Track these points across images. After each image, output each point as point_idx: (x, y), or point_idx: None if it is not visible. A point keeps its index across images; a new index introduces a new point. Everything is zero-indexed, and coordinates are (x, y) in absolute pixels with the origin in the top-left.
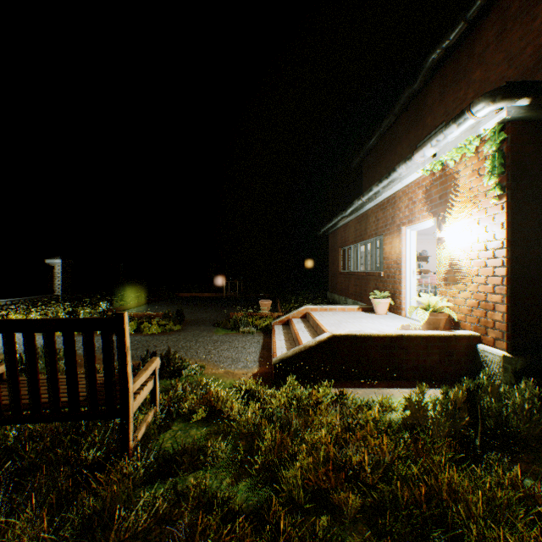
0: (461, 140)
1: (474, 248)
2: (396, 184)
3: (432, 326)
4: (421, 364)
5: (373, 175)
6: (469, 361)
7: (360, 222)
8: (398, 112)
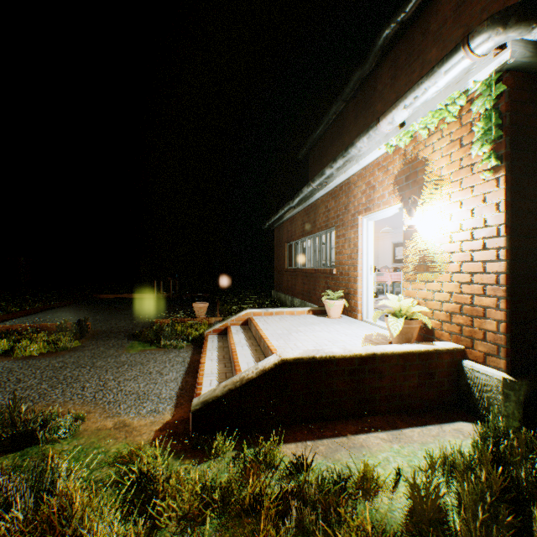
0: (440, 100)
1: (455, 238)
2: (352, 165)
3: (404, 337)
4: (397, 392)
5: (320, 168)
6: (453, 382)
7: (308, 213)
8: (347, 97)
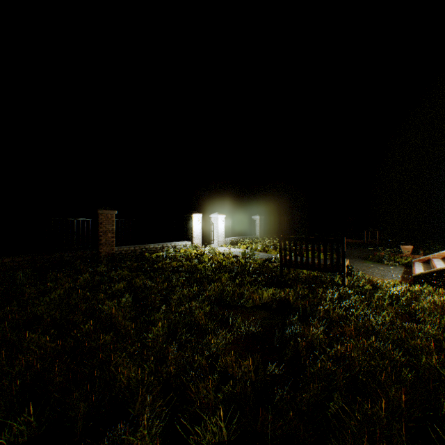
0: None
1: None
2: None
3: None
4: None
5: None
6: None
7: None
8: None
